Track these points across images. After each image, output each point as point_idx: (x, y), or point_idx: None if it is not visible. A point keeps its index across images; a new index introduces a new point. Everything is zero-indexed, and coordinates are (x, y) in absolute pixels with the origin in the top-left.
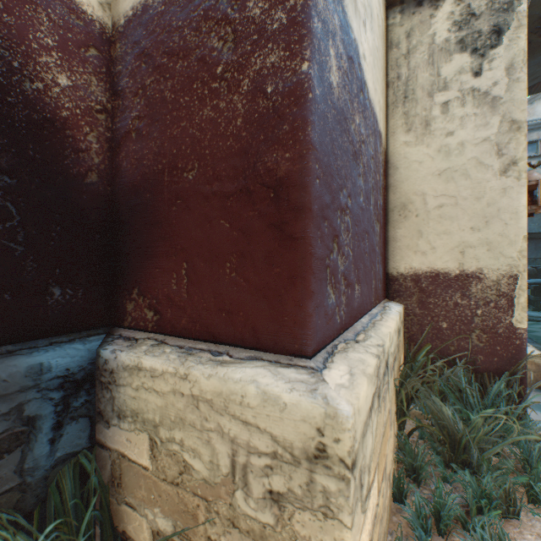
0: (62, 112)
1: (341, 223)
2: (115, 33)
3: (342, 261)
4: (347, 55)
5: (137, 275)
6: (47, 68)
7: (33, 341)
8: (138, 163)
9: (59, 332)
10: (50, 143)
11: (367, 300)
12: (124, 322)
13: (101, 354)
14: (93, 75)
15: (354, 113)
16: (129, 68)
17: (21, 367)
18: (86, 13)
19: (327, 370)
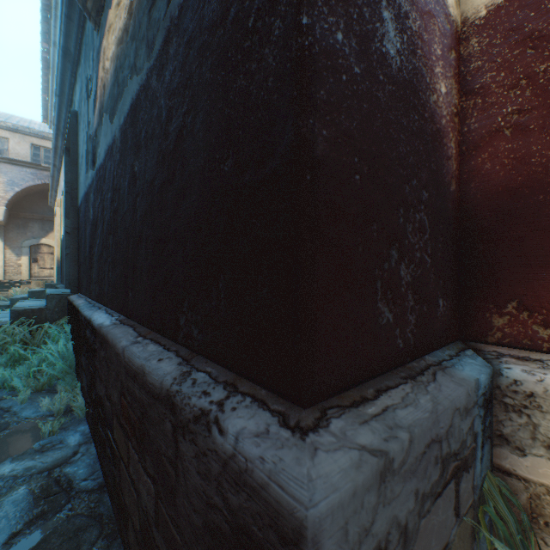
0: (441, 121)
1: None
2: (466, 29)
3: None
4: None
5: (514, 288)
6: (437, 78)
7: (434, 353)
8: (516, 163)
9: (440, 344)
10: (437, 153)
11: None
12: (486, 337)
13: (504, 373)
14: (452, 78)
15: None
16: (497, 61)
17: (471, 381)
18: (449, 16)
19: None
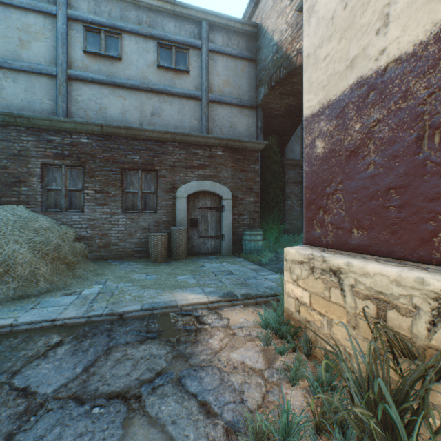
0: None
1: (328, 200)
2: None
3: (329, 217)
4: (337, 115)
5: None
6: None
7: None
8: None
9: None
10: None
11: (395, 247)
12: None
13: None
14: None
15: (350, 130)
16: None
17: None
18: None
19: (298, 246)
